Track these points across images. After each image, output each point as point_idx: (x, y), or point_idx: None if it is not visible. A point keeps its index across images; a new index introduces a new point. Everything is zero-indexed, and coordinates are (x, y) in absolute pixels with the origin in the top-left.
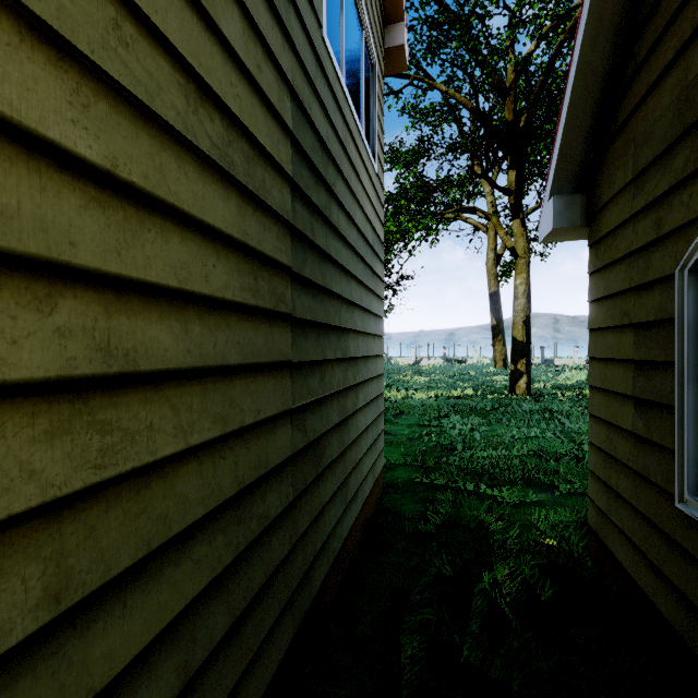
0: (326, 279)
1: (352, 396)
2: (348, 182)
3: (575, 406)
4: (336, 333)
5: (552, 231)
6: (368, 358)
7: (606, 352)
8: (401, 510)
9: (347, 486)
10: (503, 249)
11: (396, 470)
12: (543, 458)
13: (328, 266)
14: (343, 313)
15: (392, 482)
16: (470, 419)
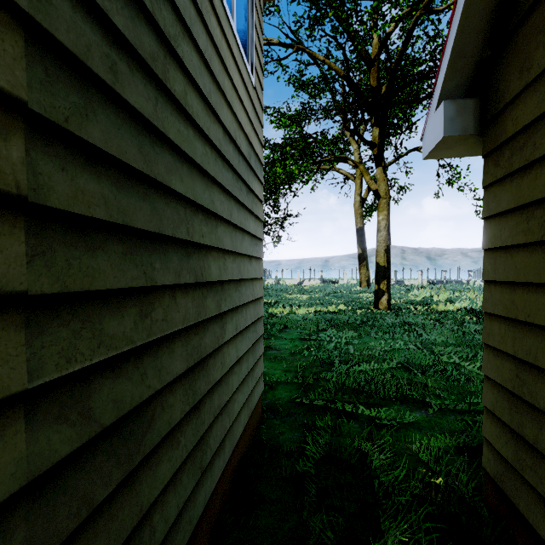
0: (156, 167)
1: (215, 328)
2: (206, 60)
3: (426, 318)
4: (182, 248)
5: (441, 142)
6: (241, 281)
7: (515, 275)
8: (279, 442)
9: (205, 445)
10: (367, 194)
11: (277, 389)
12: (412, 372)
13: (163, 151)
14: (195, 224)
15: (272, 404)
16: (344, 332)
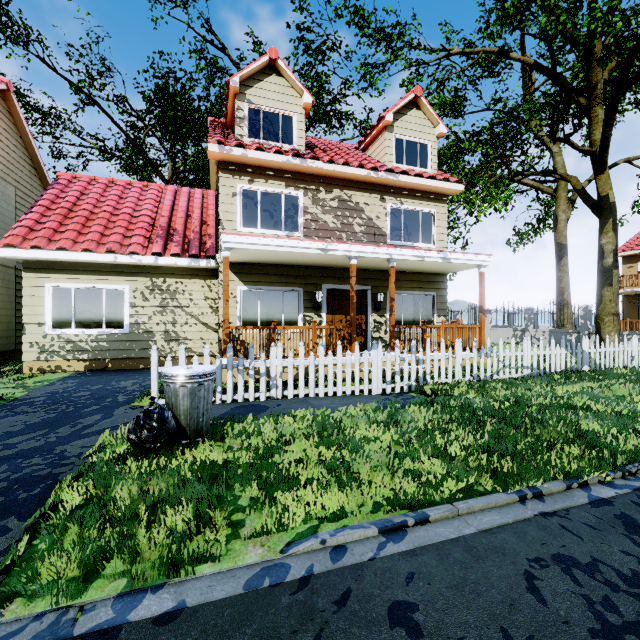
0: None
1: None
2: None
3: None
4: None
5: None
6: None
7: None
8: None
9: None
10: None
11: None
12: None
13: None
14: None
15: None
16: None
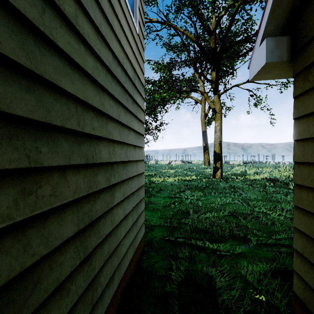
0: (42, 66)
1: (105, 197)
2: None
3: (244, 184)
4: (73, 137)
5: (263, 67)
6: (127, 162)
7: None
8: (154, 268)
9: (96, 284)
10: (208, 111)
11: (154, 230)
12: (238, 219)
13: (51, 54)
14: (87, 119)
15: (150, 241)
16: (195, 193)
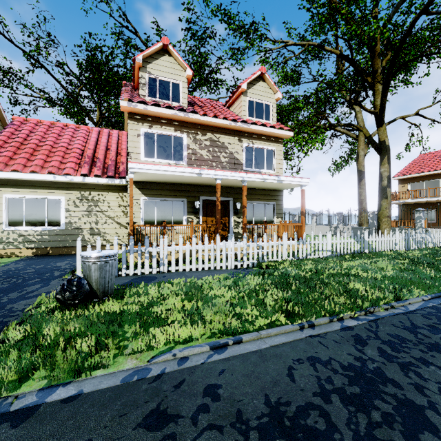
0: None
1: None
2: None
3: None
4: None
5: None
6: None
7: None
8: None
9: None
10: None
11: None
12: None
13: None
14: None
15: None
16: None
